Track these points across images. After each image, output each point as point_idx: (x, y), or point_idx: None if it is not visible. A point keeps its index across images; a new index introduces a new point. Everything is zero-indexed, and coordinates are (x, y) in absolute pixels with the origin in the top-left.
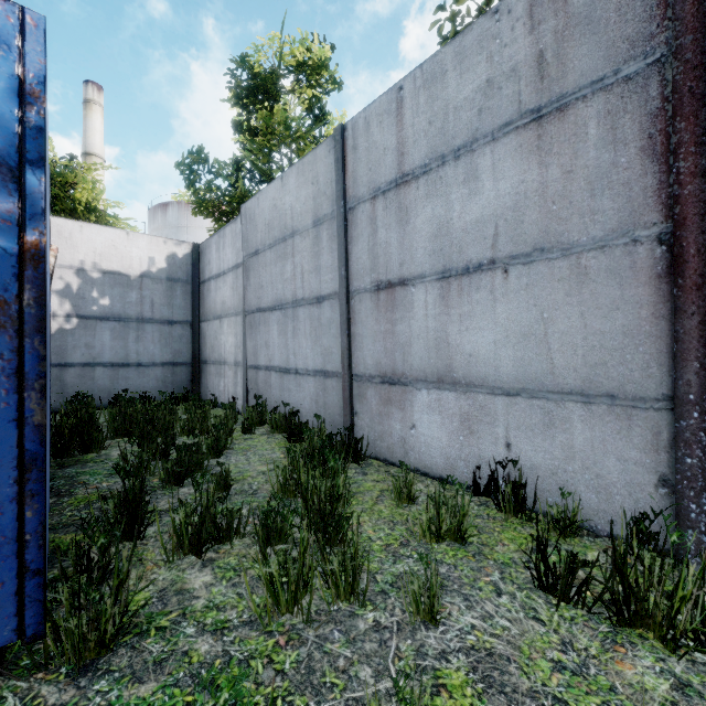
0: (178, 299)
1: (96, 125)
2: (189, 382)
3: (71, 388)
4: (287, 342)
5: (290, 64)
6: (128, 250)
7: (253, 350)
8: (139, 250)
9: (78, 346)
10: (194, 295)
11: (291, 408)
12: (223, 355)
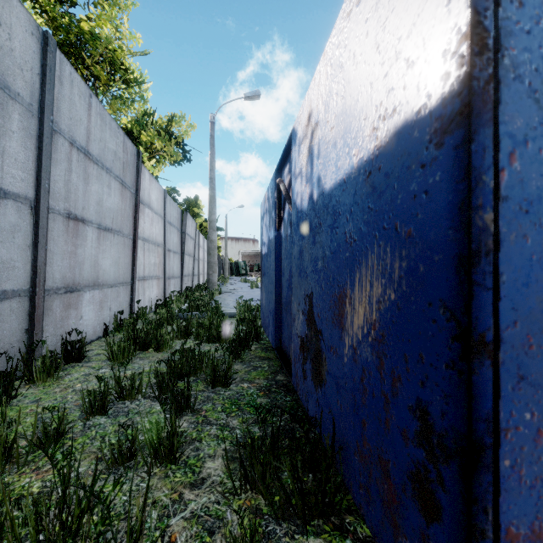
0: None
1: None
2: None
3: None
4: None
5: None
6: None
7: None
8: None
9: None
10: None
11: None
12: None
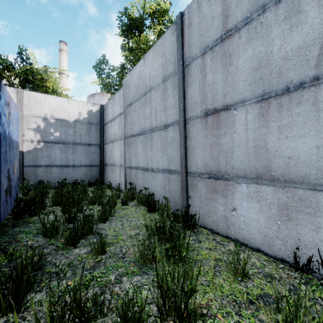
0: (93, 133)
1: (64, 60)
2: (98, 175)
3: (40, 178)
4: (147, 153)
5: (149, 11)
6: (68, 108)
7: (128, 158)
8: (74, 108)
9: (44, 157)
10: (101, 131)
11: (149, 191)
12: (114, 161)
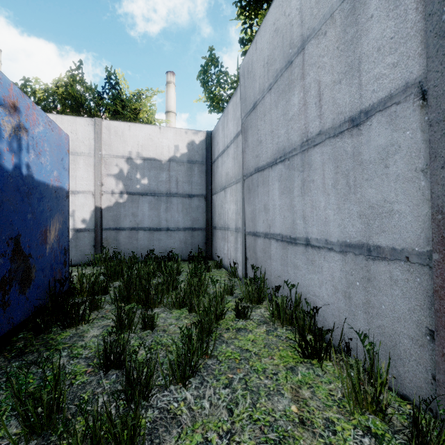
0: (195, 177)
1: (172, 95)
2: (203, 243)
3: (123, 246)
4: (292, 202)
5: None
6: (160, 141)
7: (250, 215)
8: (168, 141)
9: (128, 215)
10: (207, 173)
11: (298, 292)
12: (226, 222)
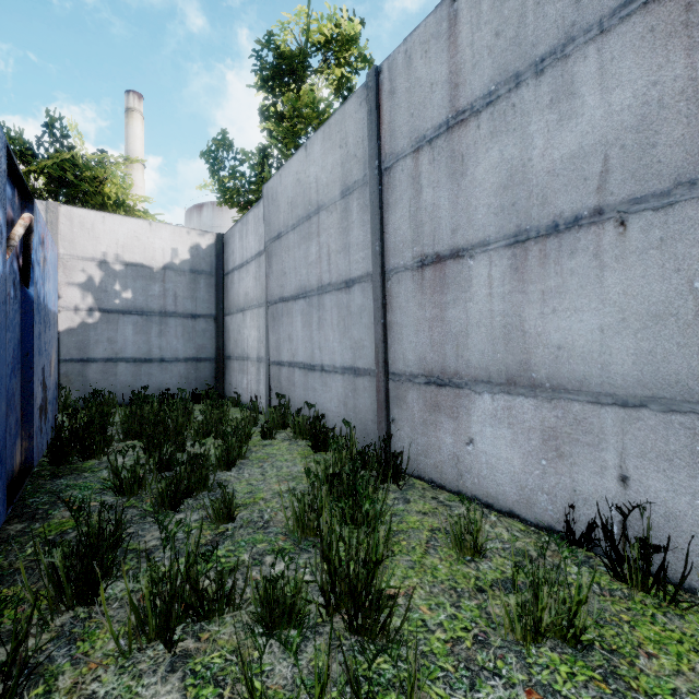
0: (201, 292)
1: (137, 132)
2: (212, 378)
3: (93, 384)
4: (312, 335)
5: (317, 40)
6: (151, 242)
7: (275, 344)
8: (162, 241)
9: (101, 341)
10: (218, 287)
11: (316, 410)
12: (246, 350)
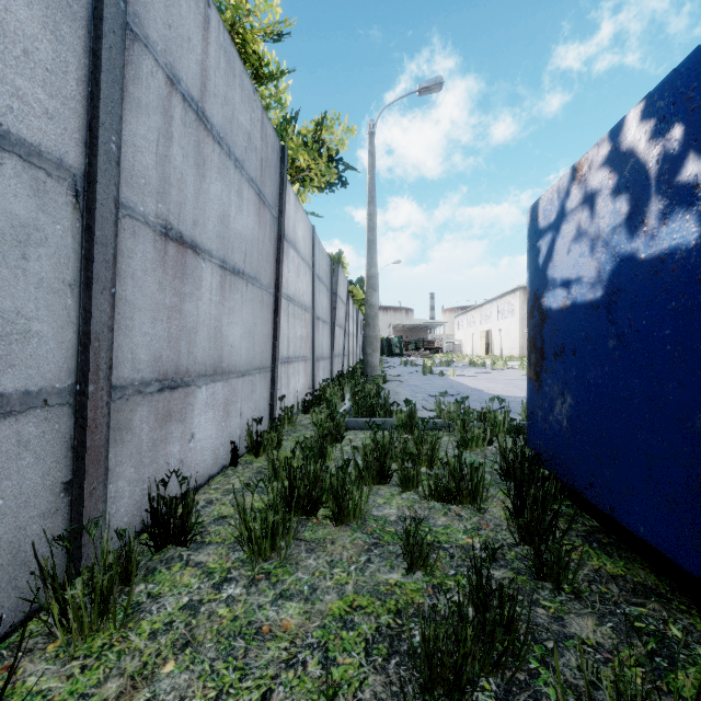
0: None
1: None
2: None
3: None
4: None
5: None
6: None
7: None
8: None
9: None
10: None
11: None
12: None
